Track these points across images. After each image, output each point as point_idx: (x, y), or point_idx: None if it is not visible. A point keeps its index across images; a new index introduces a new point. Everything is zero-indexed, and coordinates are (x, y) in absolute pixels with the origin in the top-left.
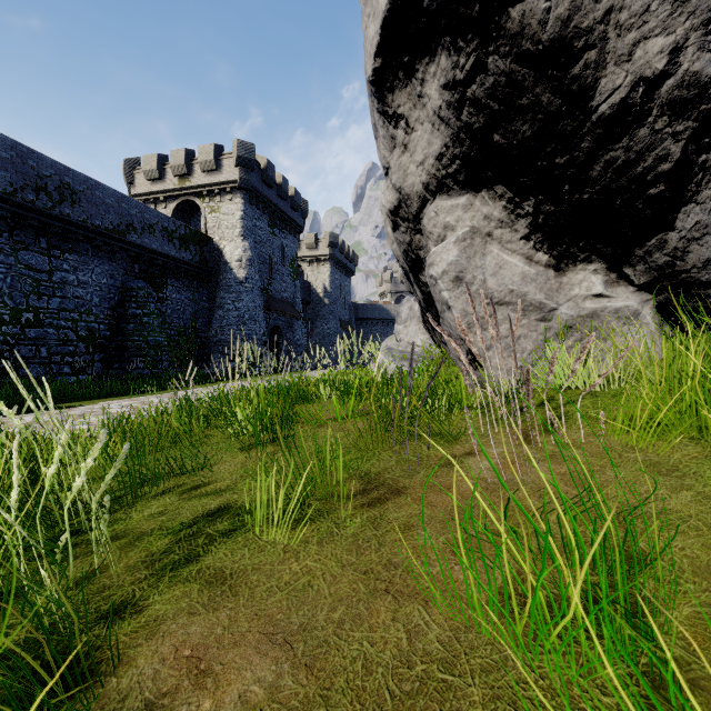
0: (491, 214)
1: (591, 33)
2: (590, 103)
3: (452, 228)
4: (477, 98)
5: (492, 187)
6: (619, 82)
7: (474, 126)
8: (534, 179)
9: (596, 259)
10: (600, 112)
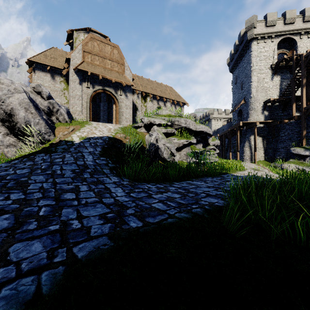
0: (7, 132)
1: (14, 120)
2: (16, 126)
3: (1, 132)
4: (2, 119)
5: (7, 129)
6: (18, 125)
7: (2, 121)
8: (12, 130)
9: (22, 141)
10: (17, 127)
